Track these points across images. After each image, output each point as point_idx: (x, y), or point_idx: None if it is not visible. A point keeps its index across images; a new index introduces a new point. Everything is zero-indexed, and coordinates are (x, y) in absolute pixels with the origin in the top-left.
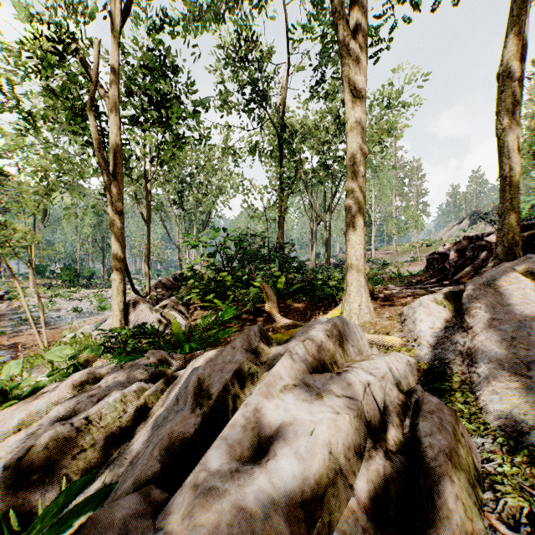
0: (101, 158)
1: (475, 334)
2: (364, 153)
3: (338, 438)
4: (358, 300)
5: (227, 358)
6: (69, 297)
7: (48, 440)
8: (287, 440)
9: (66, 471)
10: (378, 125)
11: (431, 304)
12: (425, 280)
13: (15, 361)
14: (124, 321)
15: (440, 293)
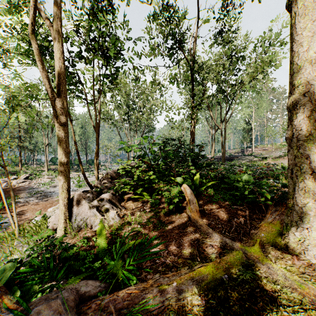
0: (46, 78)
1: None
2: None
3: None
4: (315, 227)
5: None
6: None
7: None
8: None
9: None
10: (262, 59)
11: None
12: None
13: None
14: (68, 213)
15: None
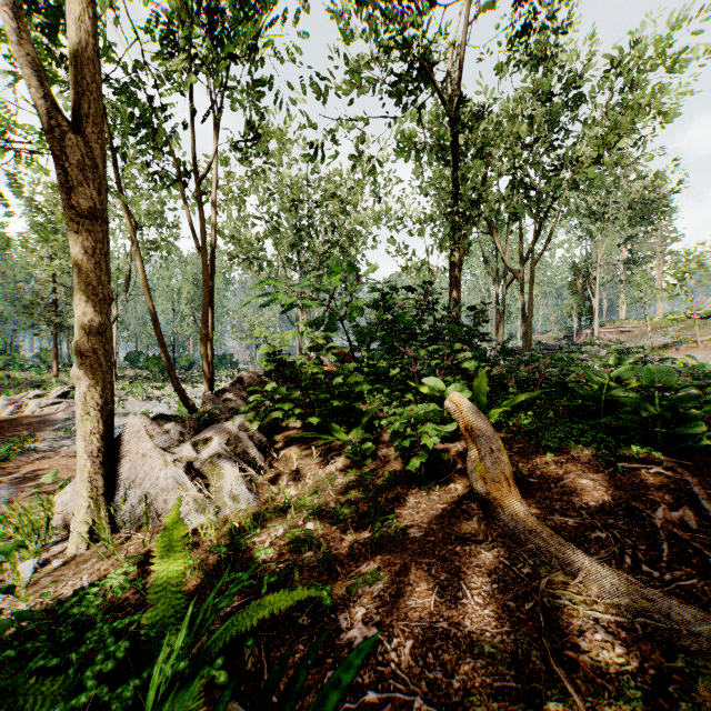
0: (26, 63)
1: None
2: None
3: None
4: None
5: None
6: (145, 395)
7: None
8: None
9: None
10: (627, 102)
11: None
12: None
13: None
14: (105, 480)
15: None
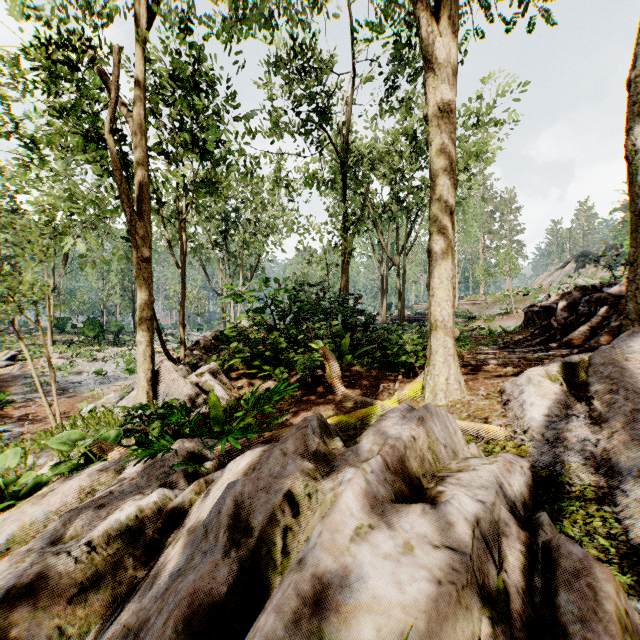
0: (124, 193)
1: (612, 431)
2: (452, 184)
3: (442, 635)
4: (445, 372)
5: (276, 468)
6: (92, 357)
7: (35, 578)
8: (365, 639)
9: (58, 620)
10: (463, 148)
11: (544, 382)
12: (524, 340)
13: (13, 449)
14: (153, 393)
15: (553, 365)
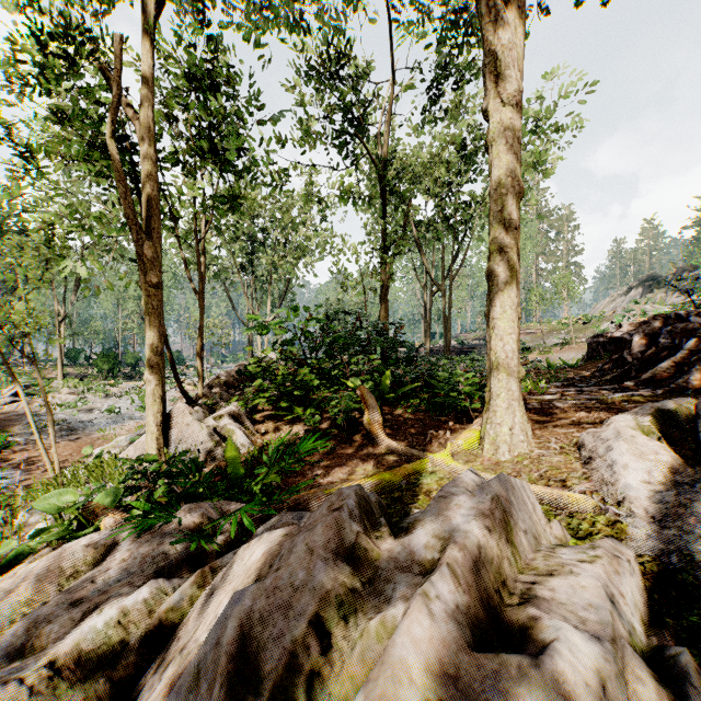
0: (129, 208)
1: None
2: (517, 192)
3: None
4: (508, 421)
5: (299, 572)
6: (105, 393)
7: None
8: None
9: None
10: None
11: (638, 436)
12: (591, 376)
13: None
14: (164, 439)
15: (643, 413)
